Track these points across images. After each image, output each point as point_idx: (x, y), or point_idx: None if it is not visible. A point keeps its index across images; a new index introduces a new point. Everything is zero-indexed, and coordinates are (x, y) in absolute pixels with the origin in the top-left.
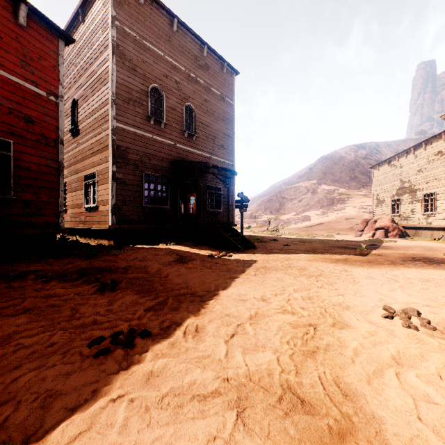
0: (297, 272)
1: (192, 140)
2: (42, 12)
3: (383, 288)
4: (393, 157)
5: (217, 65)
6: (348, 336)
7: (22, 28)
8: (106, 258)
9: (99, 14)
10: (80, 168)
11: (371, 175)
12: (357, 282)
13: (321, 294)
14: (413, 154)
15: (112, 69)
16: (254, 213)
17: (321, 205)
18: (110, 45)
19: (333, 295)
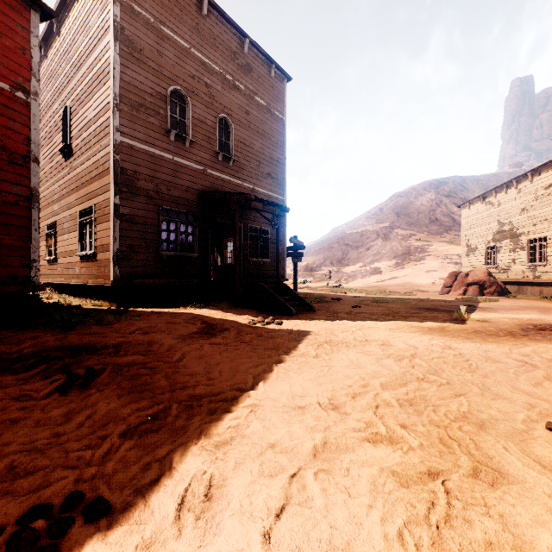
0: (379, 350)
1: (228, 164)
2: None
3: (521, 380)
4: (488, 192)
5: (263, 67)
6: (520, 514)
7: None
8: (92, 329)
9: None
10: (73, 201)
11: (456, 217)
12: (476, 369)
13: (428, 394)
14: (515, 188)
15: (114, 60)
16: (311, 265)
17: (395, 254)
18: (112, 27)
19: (448, 397)
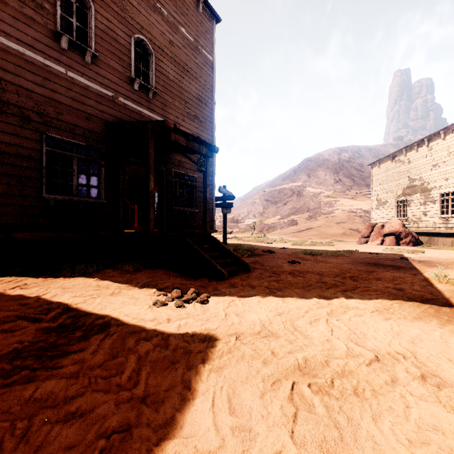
0: None
1: (147, 97)
2: None
3: None
4: (398, 151)
5: None
6: None
7: None
8: None
9: None
10: None
11: (355, 178)
12: None
13: None
14: (426, 146)
15: None
16: (236, 217)
17: (308, 208)
18: None
19: None
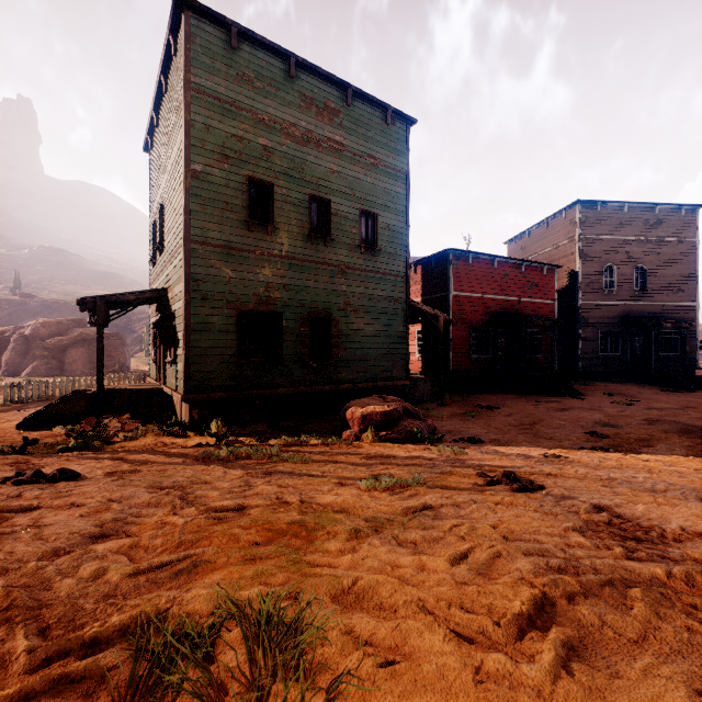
0: None
1: (642, 294)
2: (551, 264)
3: None
4: None
5: (673, 213)
6: None
7: (543, 275)
8: (595, 386)
9: (564, 229)
10: None
11: None
12: None
13: None
14: None
15: (578, 268)
16: None
17: None
18: (577, 253)
19: None
